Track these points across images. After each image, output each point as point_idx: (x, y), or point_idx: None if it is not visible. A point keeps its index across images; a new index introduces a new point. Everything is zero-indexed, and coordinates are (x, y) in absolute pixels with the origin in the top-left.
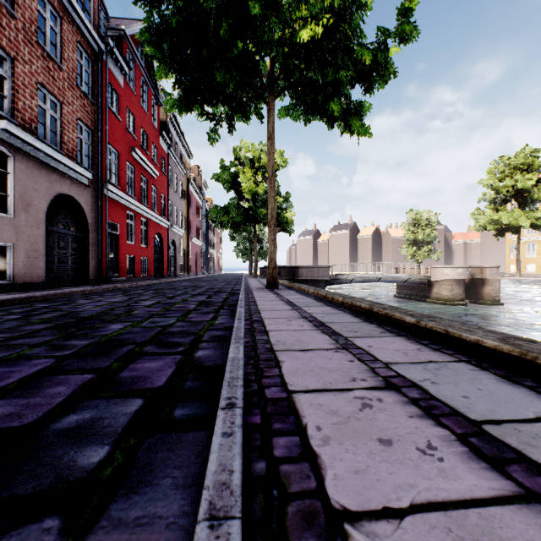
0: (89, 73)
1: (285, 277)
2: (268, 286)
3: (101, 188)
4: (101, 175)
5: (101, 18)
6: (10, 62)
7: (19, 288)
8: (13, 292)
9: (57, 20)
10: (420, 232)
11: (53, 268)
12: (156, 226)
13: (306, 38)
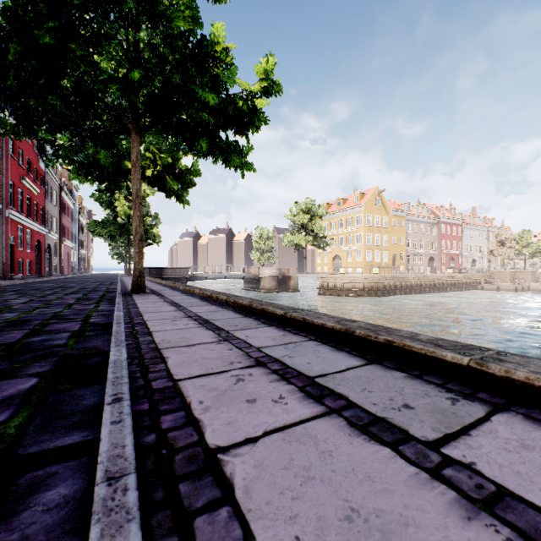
0: None
1: (154, 276)
2: None
3: (5, 213)
4: (5, 203)
5: None
6: None
7: None
8: None
9: None
10: (263, 243)
11: None
12: (37, 234)
13: (150, 174)
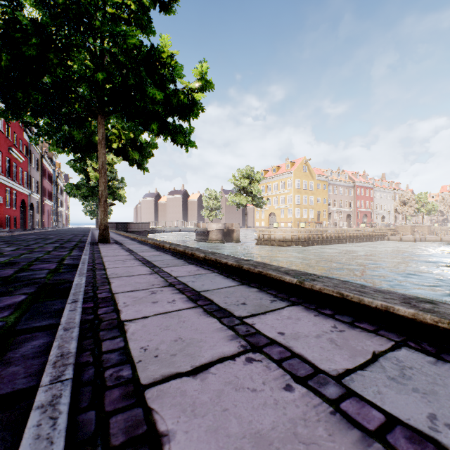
0: None
1: (121, 229)
2: None
3: None
4: None
5: None
6: None
7: None
8: None
9: None
10: (211, 202)
11: None
12: (22, 194)
13: (115, 147)
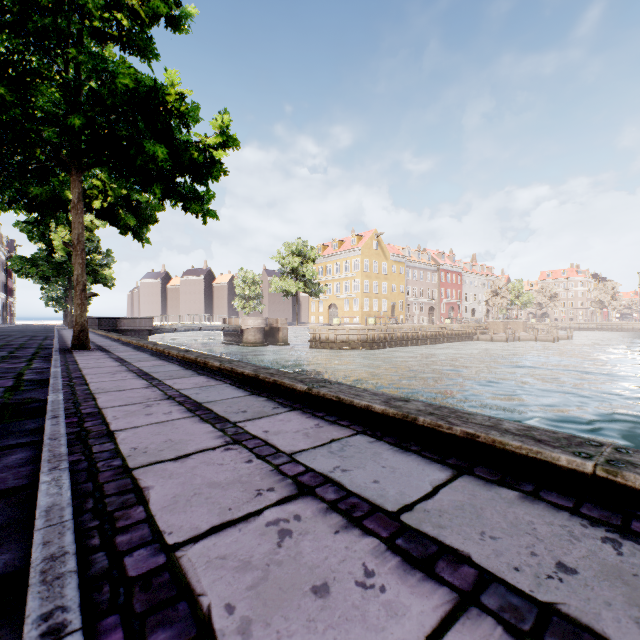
0: None
1: (106, 328)
2: None
3: None
4: None
5: None
6: None
7: None
8: None
9: None
10: (247, 288)
11: None
12: None
13: (98, 206)
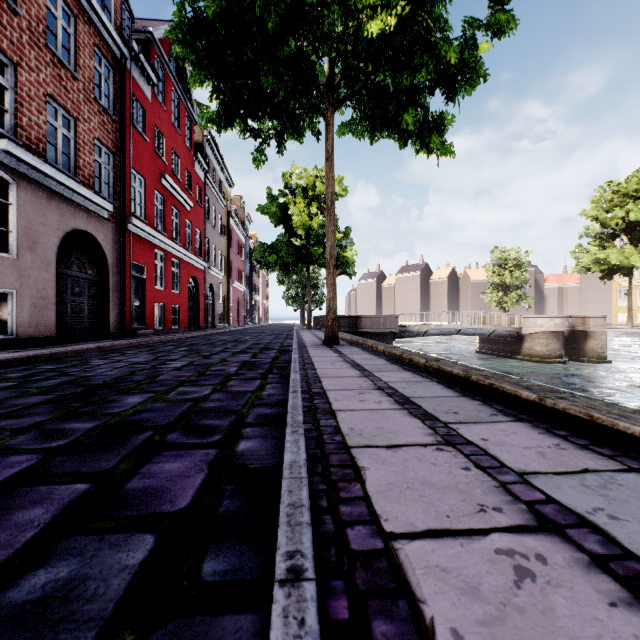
0: (109, 84)
1: (344, 329)
2: (326, 342)
3: (124, 223)
4: (124, 207)
5: (124, 18)
6: (12, 68)
7: (24, 344)
8: (16, 349)
9: (70, 19)
10: (507, 274)
11: (66, 319)
12: (191, 267)
13: (375, 31)
